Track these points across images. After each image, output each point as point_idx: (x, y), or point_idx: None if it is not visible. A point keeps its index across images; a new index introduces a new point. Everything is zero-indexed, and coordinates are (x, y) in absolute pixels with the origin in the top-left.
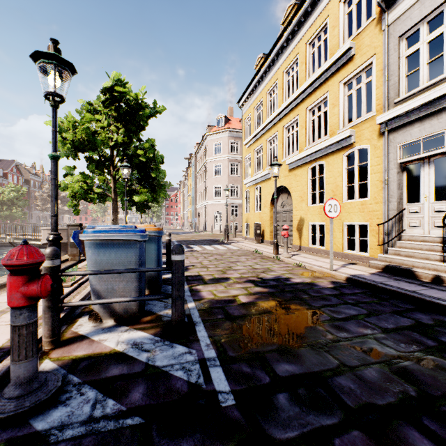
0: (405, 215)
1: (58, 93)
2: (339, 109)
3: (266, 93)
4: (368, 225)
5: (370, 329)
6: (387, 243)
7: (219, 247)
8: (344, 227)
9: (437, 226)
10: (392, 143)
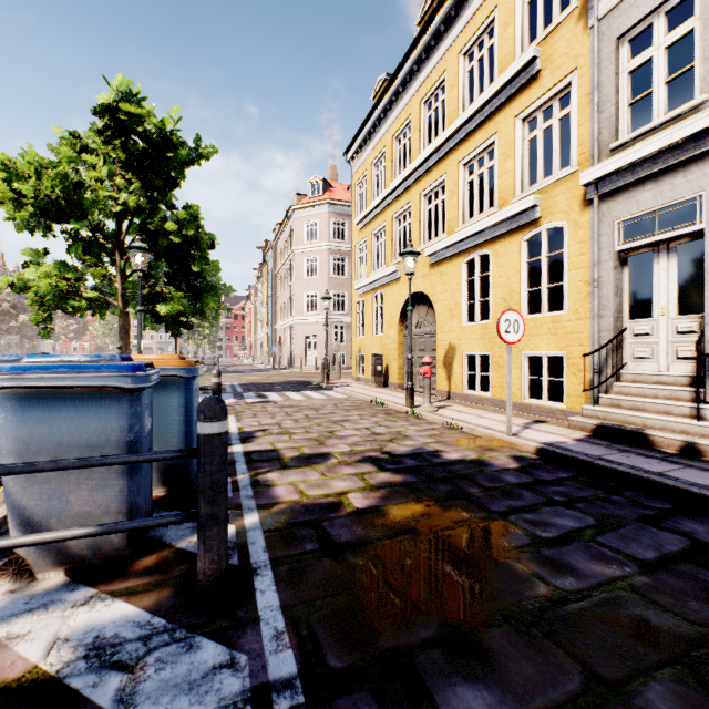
0: (627, 340)
1: None
2: (514, 161)
3: (392, 138)
4: (565, 356)
5: (616, 566)
6: (598, 387)
7: (313, 394)
8: (523, 360)
9: (681, 358)
10: (606, 217)
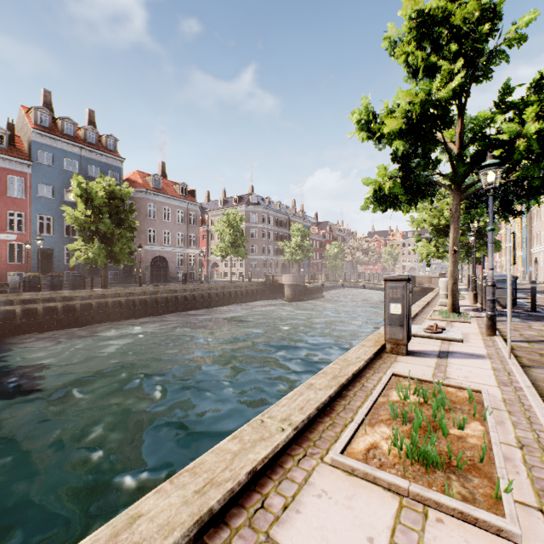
0: None
1: (477, 229)
2: None
3: None
4: None
5: None
6: None
7: None
8: None
9: None
10: None
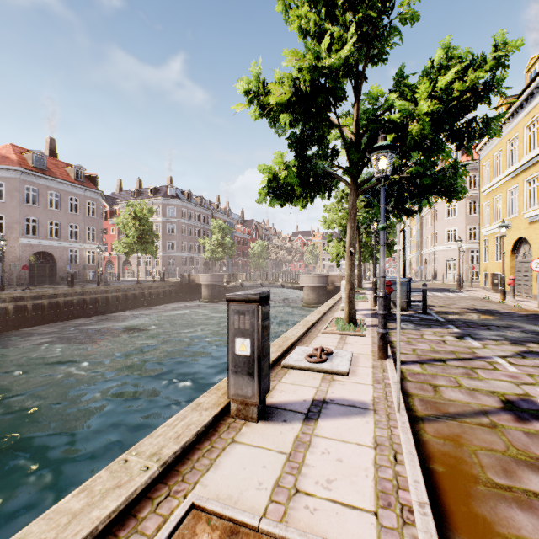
0: None
1: (377, 230)
2: None
3: (506, 143)
4: None
5: (516, 321)
6: None
7: (448, 294)
8: None
9: None
10: None
